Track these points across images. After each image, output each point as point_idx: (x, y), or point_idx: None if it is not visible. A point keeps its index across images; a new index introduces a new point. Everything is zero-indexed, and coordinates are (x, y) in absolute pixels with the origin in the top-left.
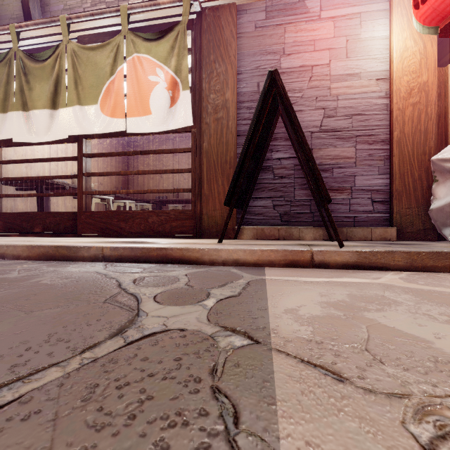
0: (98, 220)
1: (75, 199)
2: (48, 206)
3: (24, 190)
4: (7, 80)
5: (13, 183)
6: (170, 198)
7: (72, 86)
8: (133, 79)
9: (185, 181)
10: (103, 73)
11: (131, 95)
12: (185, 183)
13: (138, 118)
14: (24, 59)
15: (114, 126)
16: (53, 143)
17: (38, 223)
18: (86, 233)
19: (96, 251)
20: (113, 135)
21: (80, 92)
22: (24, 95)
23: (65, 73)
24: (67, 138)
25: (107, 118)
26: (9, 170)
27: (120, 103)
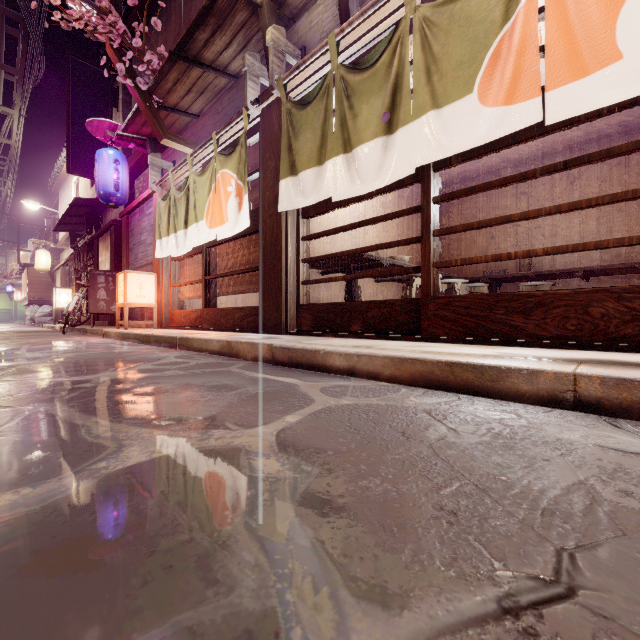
0: (460, 312)
1: (373, 283)
2: (356, 293)
3: (328, 273)
4: (324, 117)
5: (320, 264)
6: (521, 272)
7: (421, 81)
8: (564, 1)
9: (544, 239)
10: (484, 28)
11: (558, 40)
12: (544, 243)
13: (578, 82)
14: (347, 75)
15: (511, 123)
16: (376, 194)
17: (356, 317)
18: (438, 335)
19: (554, 382)
20: (493, 147)
21: (435, 86)
22: (346, 129)
23: (408, 66)
24: (399, 181)
25: (494, 111)
26: (312, 249)
27: (527, 68)
